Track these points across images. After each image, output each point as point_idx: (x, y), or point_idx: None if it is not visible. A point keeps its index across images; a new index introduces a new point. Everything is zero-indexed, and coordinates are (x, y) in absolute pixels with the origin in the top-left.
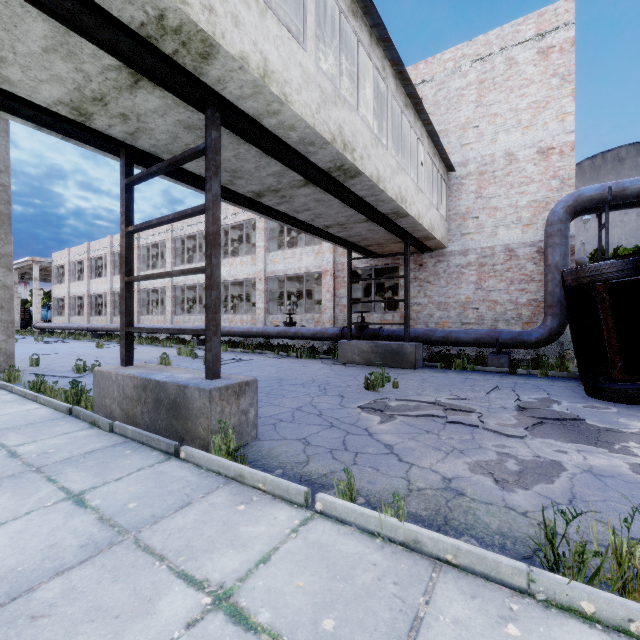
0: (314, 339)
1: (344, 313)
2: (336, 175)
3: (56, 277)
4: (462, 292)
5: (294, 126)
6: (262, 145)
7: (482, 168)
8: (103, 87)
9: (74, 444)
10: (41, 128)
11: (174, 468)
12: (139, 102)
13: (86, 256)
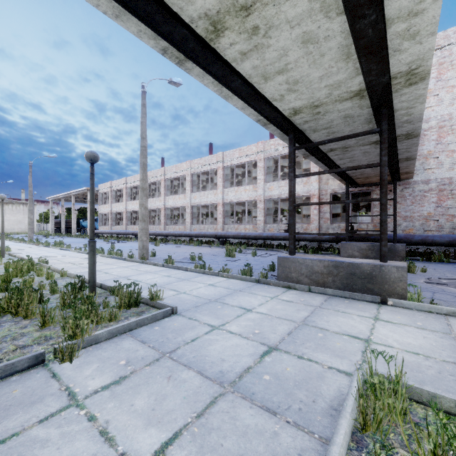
0: (313, 241)
1: (327, 223)
2: (399, 138)
3: (101, 200)
4: (425, 209)
5: (412, 114)
6: (377, 124)
7: (441, 123)
8: (329, 100)
9: (305, 297)
10: (259, 120)
11: (396, 309)
12: (337, 106)
13: (125, 186)
